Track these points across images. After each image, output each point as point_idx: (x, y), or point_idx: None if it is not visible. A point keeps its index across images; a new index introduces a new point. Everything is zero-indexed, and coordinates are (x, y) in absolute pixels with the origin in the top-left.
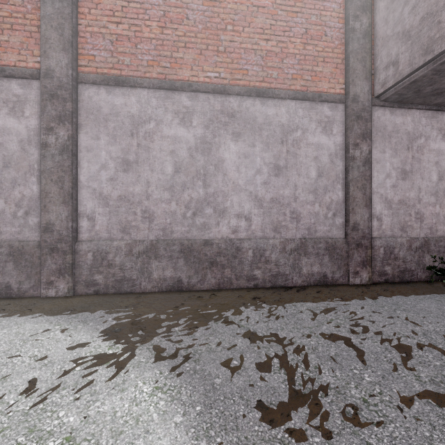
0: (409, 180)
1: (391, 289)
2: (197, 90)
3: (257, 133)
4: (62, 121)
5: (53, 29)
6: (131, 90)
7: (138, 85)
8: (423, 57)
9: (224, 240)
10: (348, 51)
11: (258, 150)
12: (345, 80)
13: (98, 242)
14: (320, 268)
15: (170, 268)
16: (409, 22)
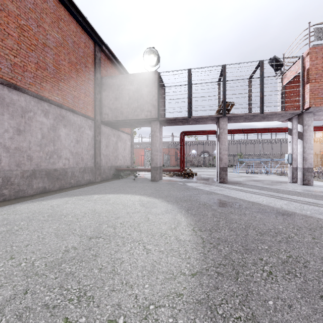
0: (108, 148)
1: (107, 181)
2: (52, 103)
3: (71, 126)
4: None
5: None
6: (21, 94)
7: (26, 93)
8: (115, 118)
9: (61, 168)
10: (95, 104)
11: (72, 133)
12: (95, 113)
13: (4, 172)
14: (89, 177)
15: (41, 182)
16: (112, 106)
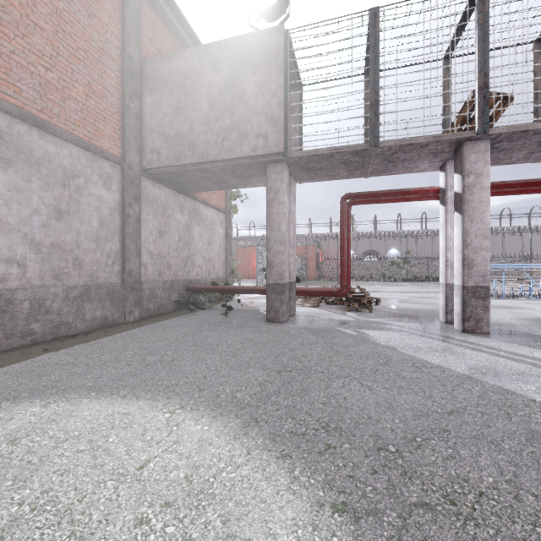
0: (164, 238)
1: (156, 319)
2: None
3: (34, 167)
4: None
5: None
6: None
7: None
8: (176, 160)
9: None
10: (125, 122)
11: (35, 187)
12: (123, 146)
13: None
14: (103, 311)
15: None
16: (168, 131)
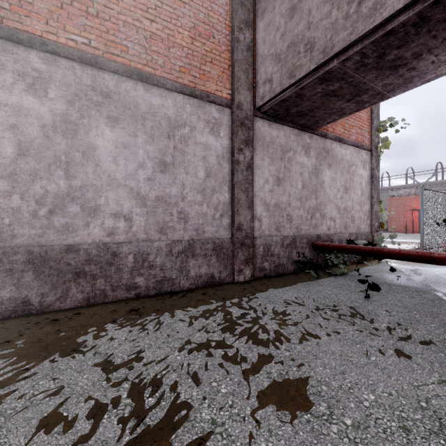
0: (282, 186)
1: (268, 283)
2: (56, 52)
3: (140, 122)
4: None
5: None
6: None
7: None
8: (289, 79)
9: (96, 244)
10: (233, 59)
11: (141, 141)
12: (231, 86)
13: None
14: (208, 268)
15: (9, 285)
16: (280, 47)
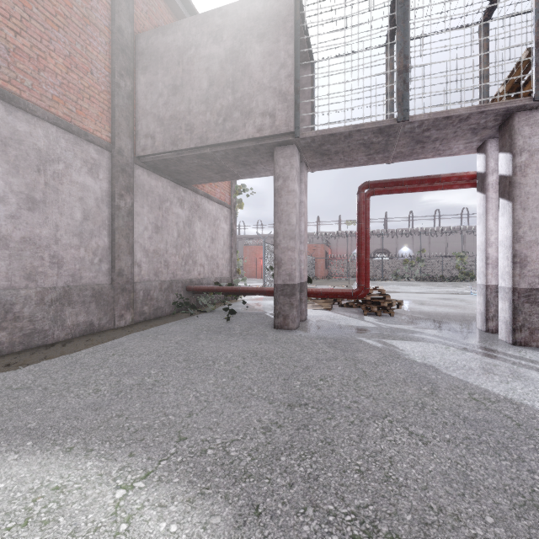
0: (161, 234)
1: (150, 324)
2: None
3: None
4: None
5: None
6: None
7: None
8: (172, 145)
9: None
10: (114, 102)
11: (1, 171)
12: (112, 129)
13: None
14: (87, 316)
15: None
16: (163, 112)
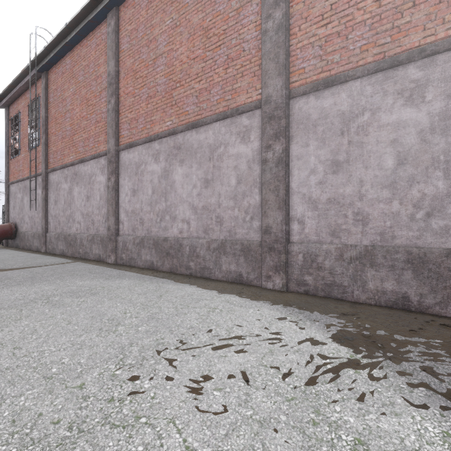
0: None
1: None
2: (434, 52)
3: None
4: (278, 137)
5: (271, 61)
6: (340, 87)
7: (349, 79)
8: None
9: None
10: None
11: None
12: None
13: (307, 244)
14: None
15: (391, 279)
16: None
